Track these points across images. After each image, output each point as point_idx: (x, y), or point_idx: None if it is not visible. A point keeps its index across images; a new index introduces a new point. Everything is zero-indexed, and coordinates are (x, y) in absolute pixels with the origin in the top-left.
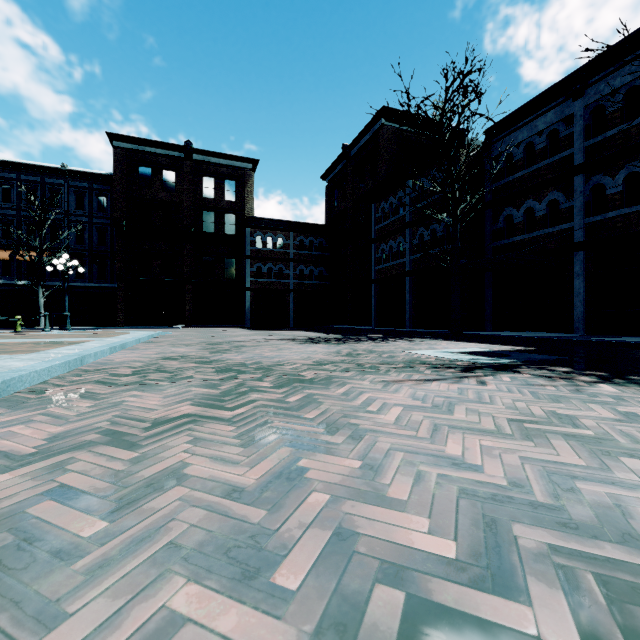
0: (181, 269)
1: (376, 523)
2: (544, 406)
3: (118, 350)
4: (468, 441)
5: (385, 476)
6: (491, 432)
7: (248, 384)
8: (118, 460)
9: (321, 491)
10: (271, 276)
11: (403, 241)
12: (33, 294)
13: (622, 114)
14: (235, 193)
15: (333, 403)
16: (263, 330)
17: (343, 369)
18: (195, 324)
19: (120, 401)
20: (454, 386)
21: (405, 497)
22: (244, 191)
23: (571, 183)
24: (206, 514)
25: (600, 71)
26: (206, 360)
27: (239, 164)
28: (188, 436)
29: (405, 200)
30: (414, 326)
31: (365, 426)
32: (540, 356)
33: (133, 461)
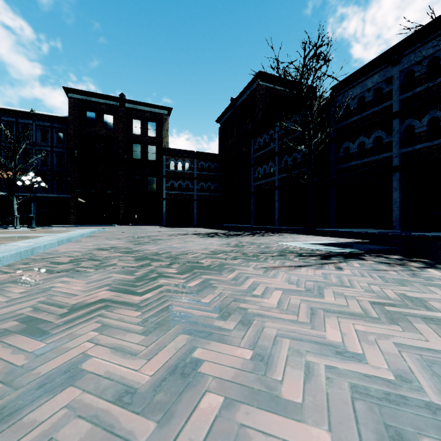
0: (117, 184)
1: (274, 440)
2: (394, 289)
3: (65, 243)
4: (343, 325)
5: (276, 369)
6: (360, 315)
7: (158, 270)
8: (23, 352)
9: (214, 391)
10: (181, 189)
11: (273, 165)
12: (10, 202)
13: (426, 76)
14: (155, 131)
15: (225, 287)
16: (175, 227)
17: (232, 257)
18: (127, 223)
19: (50, 287)
20: (319, 271)
21: (299, 398)
22: (162, 130)
23: (390, 125)
24: (90, 429)
25: (411, 46)
26: (129, 250)
27: (158, 111)
28: (97, 323)
29: (275, 136)
30: (281, 224)
31: (253, 310)
32: (375, 246)
33: (37, 353)
